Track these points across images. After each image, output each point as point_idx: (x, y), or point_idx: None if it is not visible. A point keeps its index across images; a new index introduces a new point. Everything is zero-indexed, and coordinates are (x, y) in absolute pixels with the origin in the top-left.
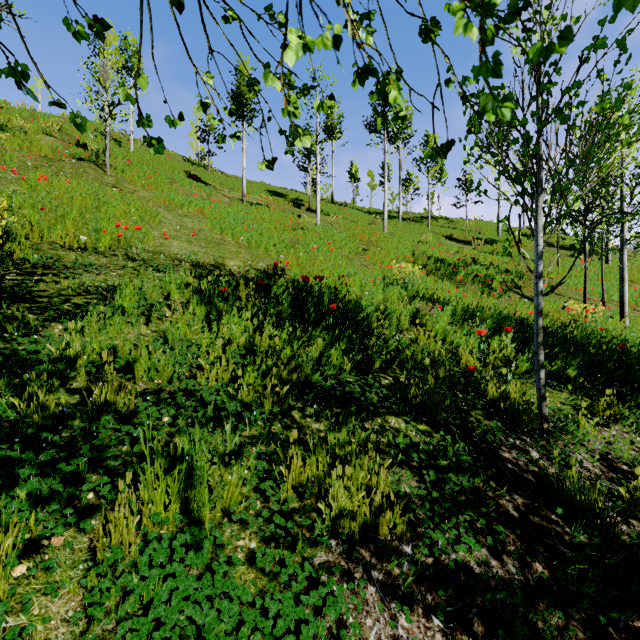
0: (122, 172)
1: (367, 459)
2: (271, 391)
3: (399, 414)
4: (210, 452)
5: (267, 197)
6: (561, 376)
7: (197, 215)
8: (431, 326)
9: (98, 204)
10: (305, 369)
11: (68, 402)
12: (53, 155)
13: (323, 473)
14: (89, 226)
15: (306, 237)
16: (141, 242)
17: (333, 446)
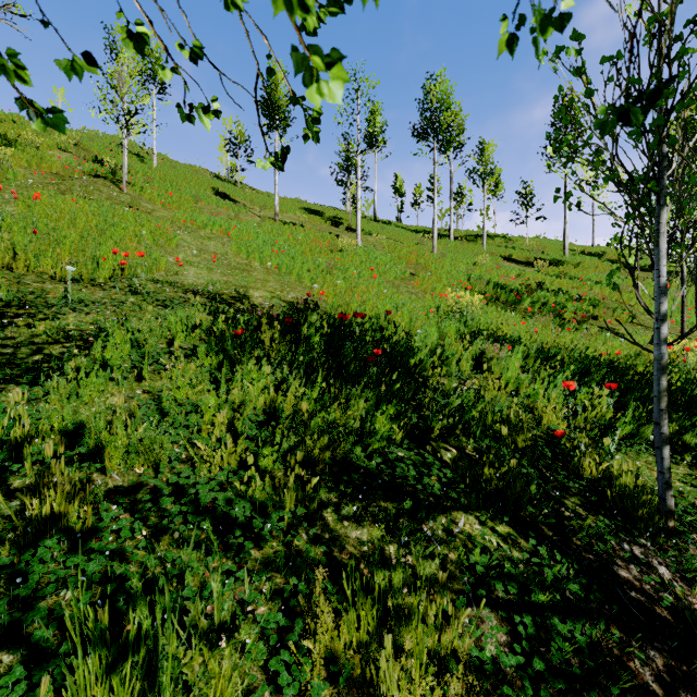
0: (141, 190)
1: (434, 609)
2: (296, 477)
3: (470, 508)
4: (200, 593)
5: (302, 215)
6: (675, 443)
7: (222, 237)
8: (499, 372)
9: (105, 226)
10: (342, 445)
11: (0, 513)
12: (63, 172)
13: (367, 635)
14: (86, 253)
15: (345, 260)
16: (150, 270)
17: (382, 587)
